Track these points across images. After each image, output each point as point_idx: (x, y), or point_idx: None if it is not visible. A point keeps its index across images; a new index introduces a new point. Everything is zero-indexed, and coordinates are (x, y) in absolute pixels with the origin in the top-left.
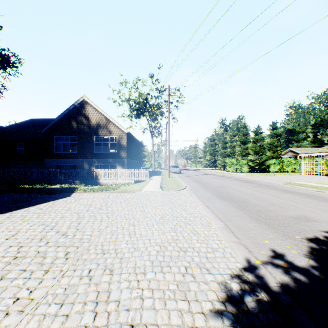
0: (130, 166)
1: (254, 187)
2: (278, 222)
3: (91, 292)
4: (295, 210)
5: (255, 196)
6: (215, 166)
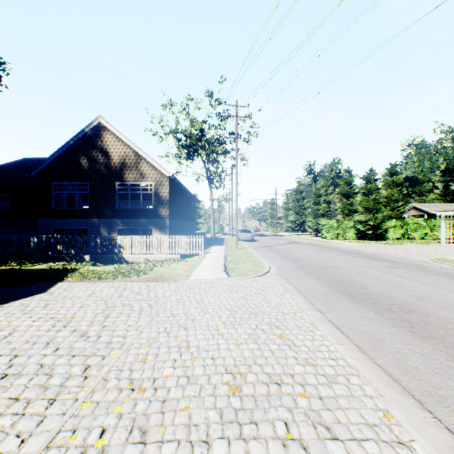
0: (176, 231)
1: (392, 269)
2: None
3: None
4: None
5: (415, 290)
6: (302, 230)
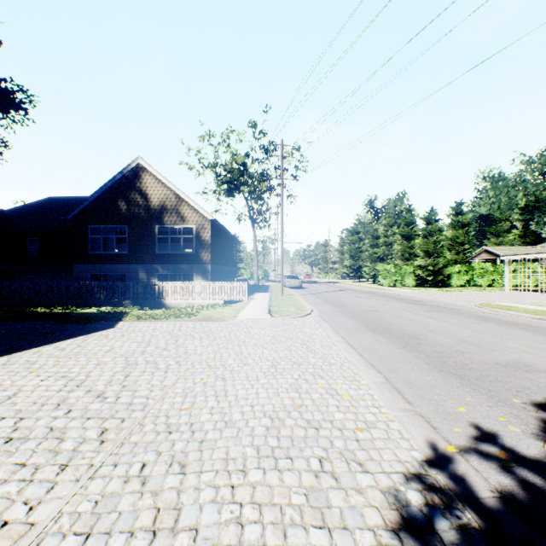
0: (218, 277)
1: (429, 312)
2: (478, 373)
3: (145, 511)
4: (504, 352)
5: (432, 326)
6: (359, 276)
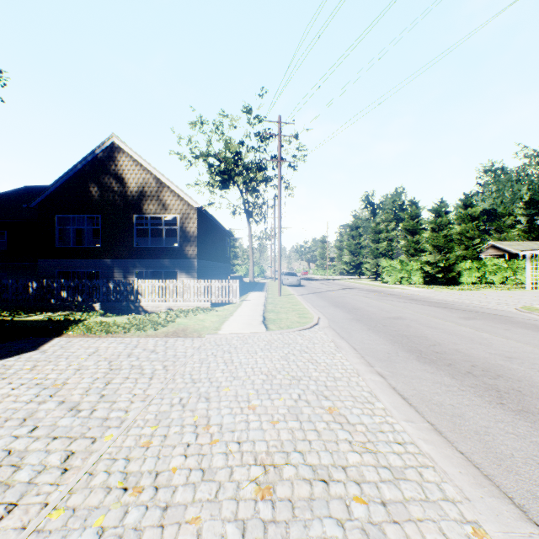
0: (206, 274)
1: (470, 321)
2: None
3: None
4: None
5: (500, 348)
6: (359, 273)
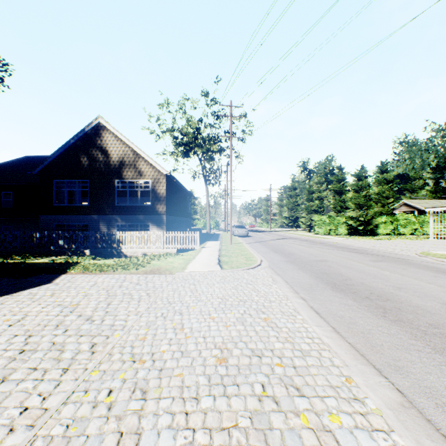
0: (173, 227)
1: (378, 262)
2: None
3: None
4: None
5: (394, 281)
6: (296, 226)
